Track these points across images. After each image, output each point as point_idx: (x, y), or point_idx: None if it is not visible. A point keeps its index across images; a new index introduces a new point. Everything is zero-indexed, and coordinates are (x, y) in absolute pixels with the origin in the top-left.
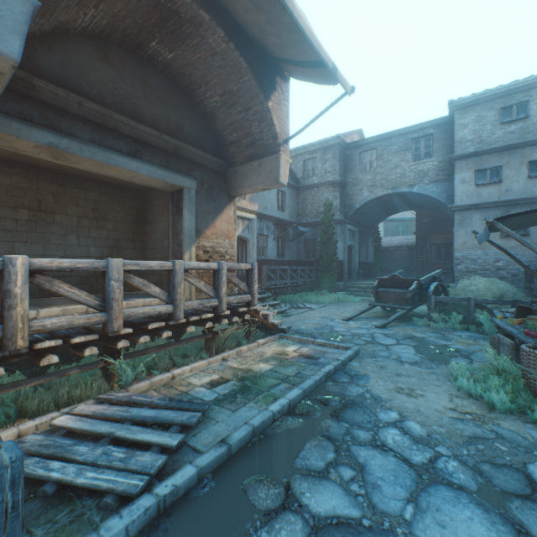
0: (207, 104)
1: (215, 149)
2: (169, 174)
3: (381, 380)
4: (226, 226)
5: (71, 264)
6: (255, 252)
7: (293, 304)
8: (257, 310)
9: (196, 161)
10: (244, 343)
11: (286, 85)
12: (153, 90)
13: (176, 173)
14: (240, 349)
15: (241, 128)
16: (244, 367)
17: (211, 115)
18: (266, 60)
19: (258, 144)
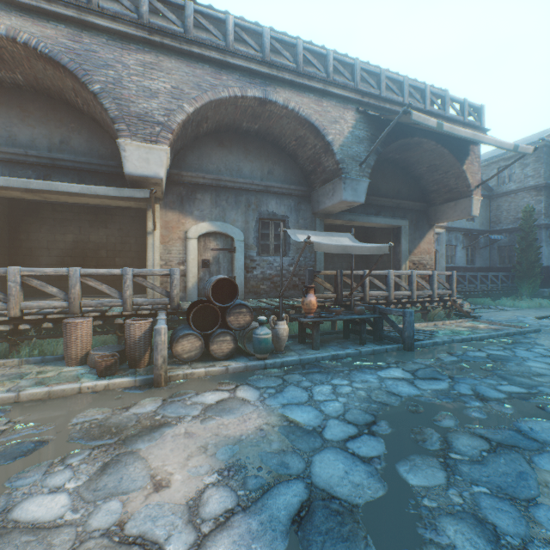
0: (416, 172)
1: (419, 197)
2: (394, 220)
3: (548, 341)
4: (426, 246)
5: (378, 273)
6: (443, 260)
7: (483, 306)
8: (454, 301)
9: (408, 208)
10: (445, 320)
11: (477, 147)
12: (386, 175)
13: (397, 218)
14: (444, 321)
15: (440, 183)
16: (449, 328)
17: (418, 177)
18: (461, 140)
19: (454, 191)
